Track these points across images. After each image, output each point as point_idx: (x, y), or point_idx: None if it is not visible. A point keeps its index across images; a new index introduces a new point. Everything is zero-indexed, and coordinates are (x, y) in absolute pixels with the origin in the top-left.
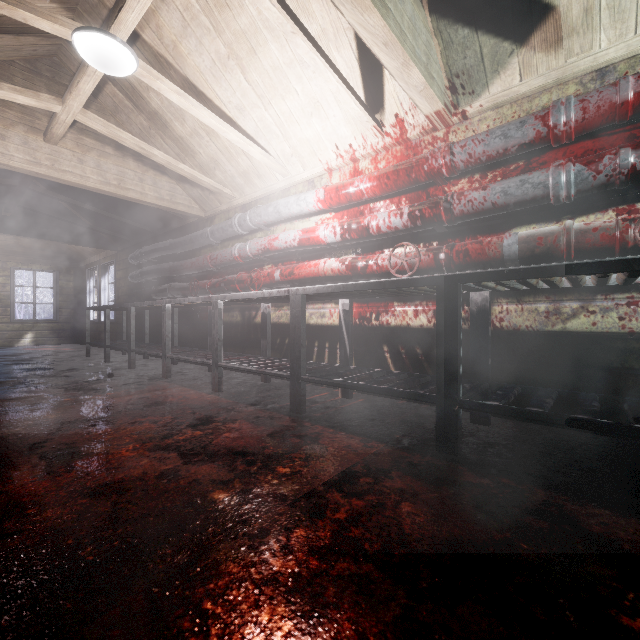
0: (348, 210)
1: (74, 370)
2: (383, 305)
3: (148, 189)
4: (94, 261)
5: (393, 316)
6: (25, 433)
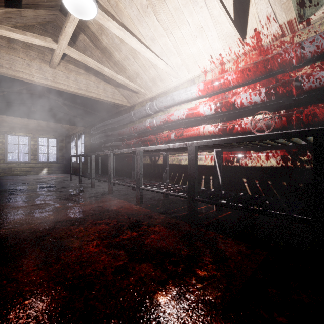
0: (217, 95)
1: (64, 188)
2: (242, 153)
3: (101, 92)
4: (74, 133)
5: (250, 159)
6: (35, 228)
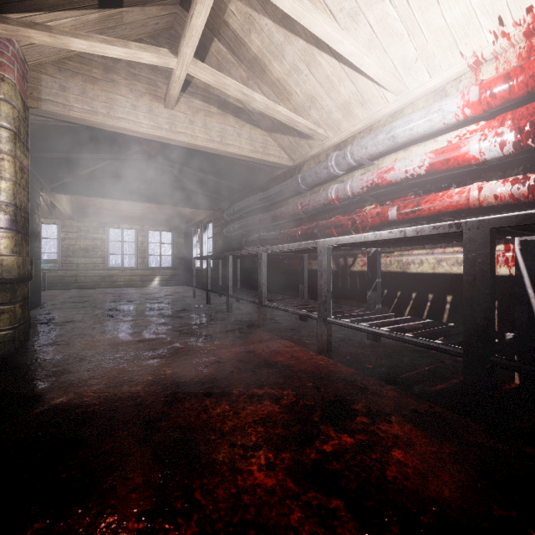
0: (514, 111)
1: (185, 311)
2: None
3: (244, 143)
4: (198, 221)
5: None
6: (143, 396)
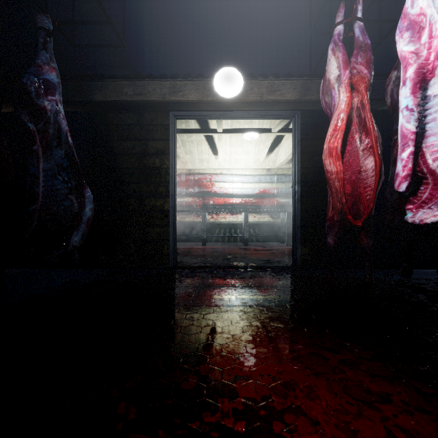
0: None
1: None
2: None
3: None
4: None
5: None
6: None
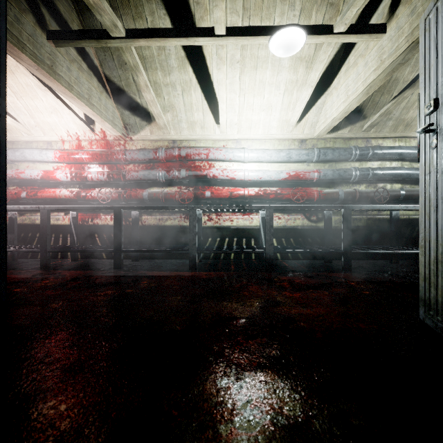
0: (75, 164)
1: None
2: (95, 215)
3: None
4: None
5: (100, 220)
6: None
